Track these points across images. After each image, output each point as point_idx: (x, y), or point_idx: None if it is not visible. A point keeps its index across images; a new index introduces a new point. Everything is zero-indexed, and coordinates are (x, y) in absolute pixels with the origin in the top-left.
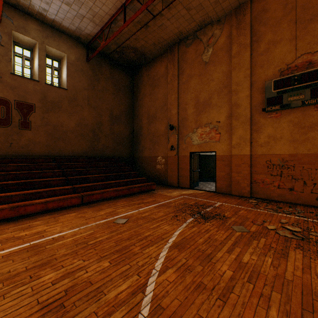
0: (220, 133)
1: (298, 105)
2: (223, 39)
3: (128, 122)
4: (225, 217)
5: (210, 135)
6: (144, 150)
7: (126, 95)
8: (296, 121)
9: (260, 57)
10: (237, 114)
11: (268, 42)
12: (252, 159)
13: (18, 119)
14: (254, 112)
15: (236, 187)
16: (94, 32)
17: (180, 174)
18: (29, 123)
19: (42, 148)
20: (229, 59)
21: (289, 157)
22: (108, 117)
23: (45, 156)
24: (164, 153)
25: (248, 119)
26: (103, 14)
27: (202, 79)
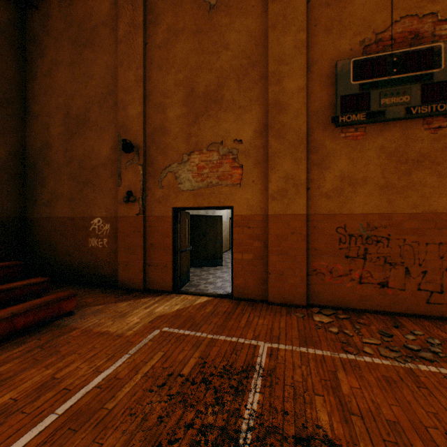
0: (244, 167)
1: (400, 115)
2: None
3: (7, 126)
4: None
5: (221, 171)
6: (56, 201)
7: None
8: (393, 148)
9: (326, 11)
10: (281, 125)
11: None
12: (309, 225)
13: None
14: (314, 124)
15: (279, 285)
16: None
17: (149, 259)
18: None
19: None
20: (262, 6)
21: (381, 220)
22: None
23: None
24: (110, 210)
25: (303, 137)
26: None
27: (204, 41)
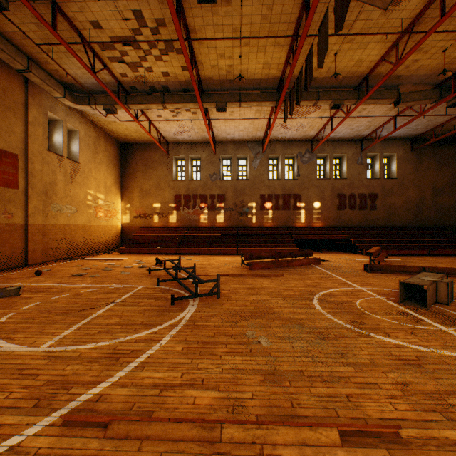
0: None
1: None
2: None
3: (452, 192)
4: None
5: None
6: None
7: (449, 166)
8: None
9: None
10: None
11: None
12: None
13: (369, 204)
14: None
15: None
16: (422, 132)
17: None
18: (374, 206)
19: (381, 221)
20: None
21: None
22: (429, 191)
23: (383, 226)
24: None
25: None
26: (436, 123)
27: None
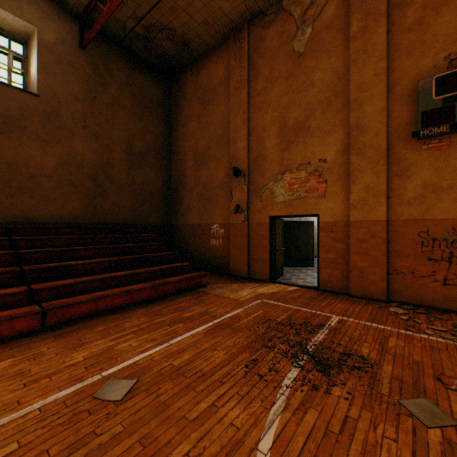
0: (328, 182)
1: None
2: (333, 7)
3: (162, 165)
4: (368, 364)
5: (308, 186)
6: (189, 213)
7: (157, 117)
8: None
9: (407, 36)
10: (361, 144)
11: (422, 6)
12: (389, 229)
13: None
14: (395, 139)
15: (359, 281)
16: None
17: (251, 255)
18: None
19: None
20: (344, 45)
21: None
22: (123, 153)
23: None
24: (224, 219)
25: (382, 152)
26: None
27: (294, 83)
